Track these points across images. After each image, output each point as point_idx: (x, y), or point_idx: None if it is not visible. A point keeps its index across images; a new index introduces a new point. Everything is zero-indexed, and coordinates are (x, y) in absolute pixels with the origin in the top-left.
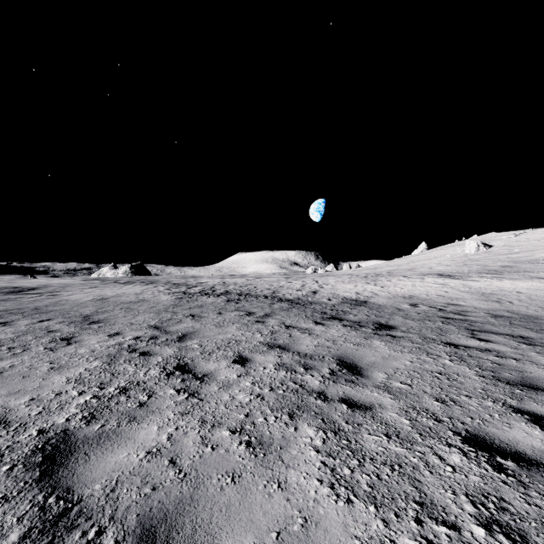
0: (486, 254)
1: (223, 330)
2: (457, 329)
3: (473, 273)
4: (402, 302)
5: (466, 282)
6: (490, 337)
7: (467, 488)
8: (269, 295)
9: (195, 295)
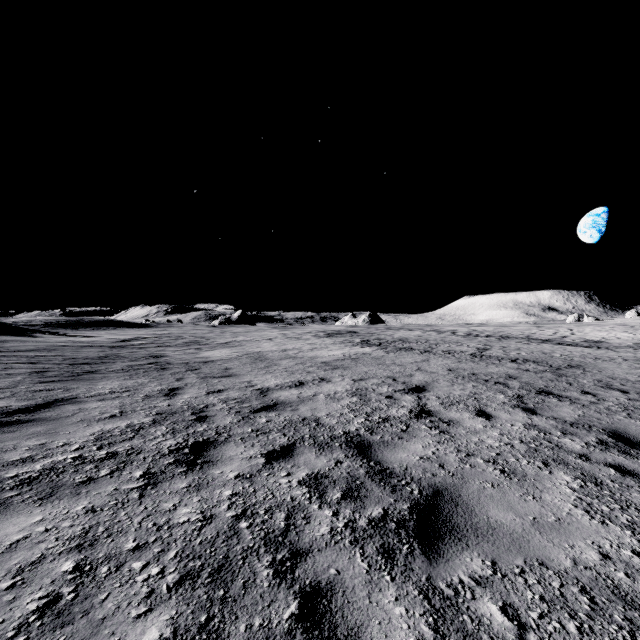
0: None
1: (511, 344)
2: (632, 348)
3: None
4: (632, 342)
5: None
6: None
7: (572, 353)
8: (525, 337)
9: (469, 336)
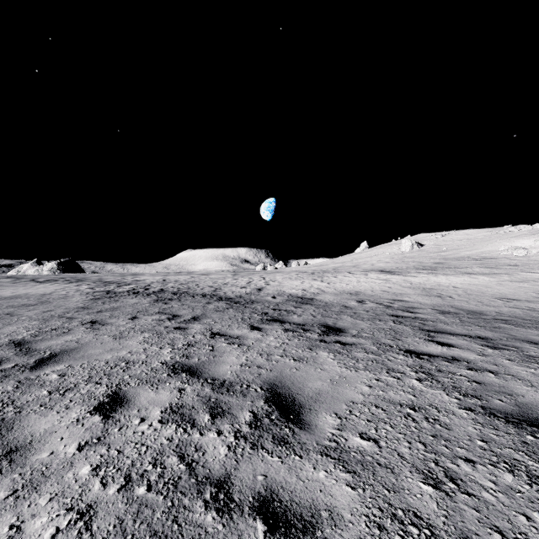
0: (419, 252)
1: (121, 343)
2: (411, 330)
3: (410, 269)
4: (349, 298)
5: (406, 278)
6: (449, 339)
7: None
8: (209, 293)
9: (119, 294)
